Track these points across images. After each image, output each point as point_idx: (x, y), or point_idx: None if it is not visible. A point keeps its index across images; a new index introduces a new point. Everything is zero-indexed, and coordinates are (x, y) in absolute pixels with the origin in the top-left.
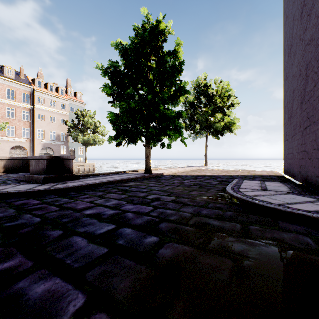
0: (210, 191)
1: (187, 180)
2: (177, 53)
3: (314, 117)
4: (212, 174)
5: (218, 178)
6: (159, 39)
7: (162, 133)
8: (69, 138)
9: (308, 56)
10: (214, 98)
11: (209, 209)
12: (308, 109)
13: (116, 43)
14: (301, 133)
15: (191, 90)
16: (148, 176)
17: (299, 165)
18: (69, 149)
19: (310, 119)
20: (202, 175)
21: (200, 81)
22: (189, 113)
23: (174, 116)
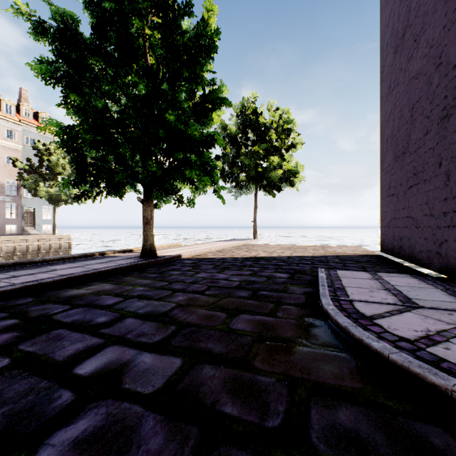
0: (281, 311)
1: (225, 270)
2: (207, 27)
3: None
4: (269, 254)
5: (282, 263)
6: None
7: (176, 176)
8: (23, 191)
9: None
10: (268, 133)
11: None
12: None
13: None
14: (447, 176)
15: (232, 120)
16: (147, 263)
17: (436, 240)
18: (22, 211)
19: None
20: (252, 256)
21: (246, 105)
22: (229, 154)
23: (198, 138)
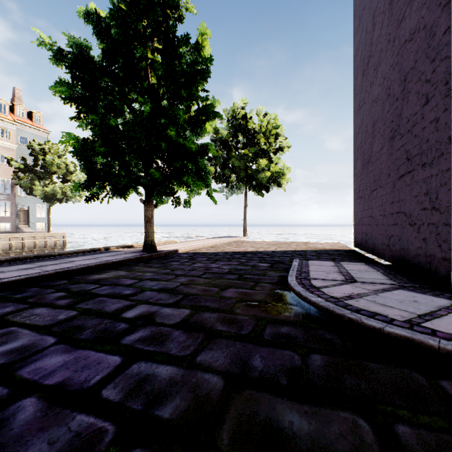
0: (259, 287)
1: (217, 261)
2: (201, 49)
3: (424, 157)
4: (256, 249)
5: (266, 256)
6: (169, 14)
7: (175, 181)
8: (18, 190)
9: (408, 59)
10: (257, 137)
11: (268, 348)
12: (410, 145)
13: (87, 10)
14: (393, 185)
15: (223, 124)
16: (149, 256)
17: (387, 235)
18: (17, 209)
19: (413, 160)
20: (241, 251)
21: (236, 111)
22: (221, 156)
23: (194, 150)
